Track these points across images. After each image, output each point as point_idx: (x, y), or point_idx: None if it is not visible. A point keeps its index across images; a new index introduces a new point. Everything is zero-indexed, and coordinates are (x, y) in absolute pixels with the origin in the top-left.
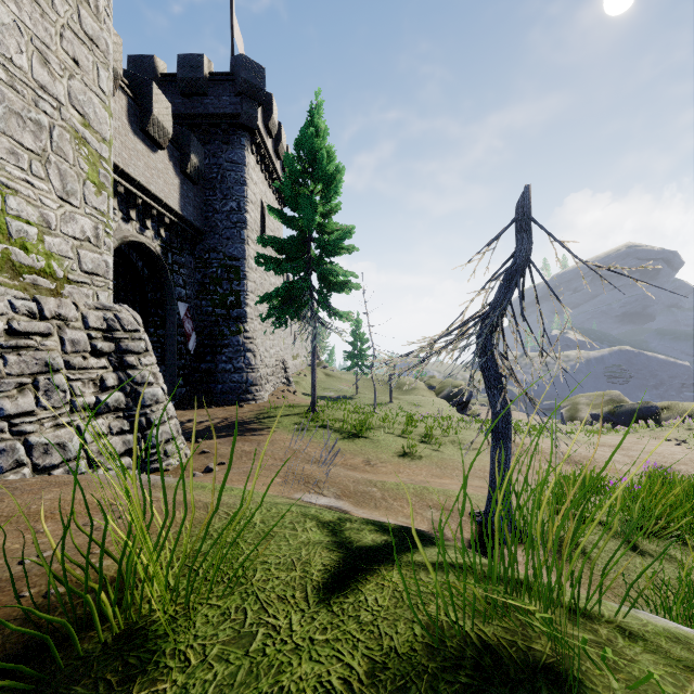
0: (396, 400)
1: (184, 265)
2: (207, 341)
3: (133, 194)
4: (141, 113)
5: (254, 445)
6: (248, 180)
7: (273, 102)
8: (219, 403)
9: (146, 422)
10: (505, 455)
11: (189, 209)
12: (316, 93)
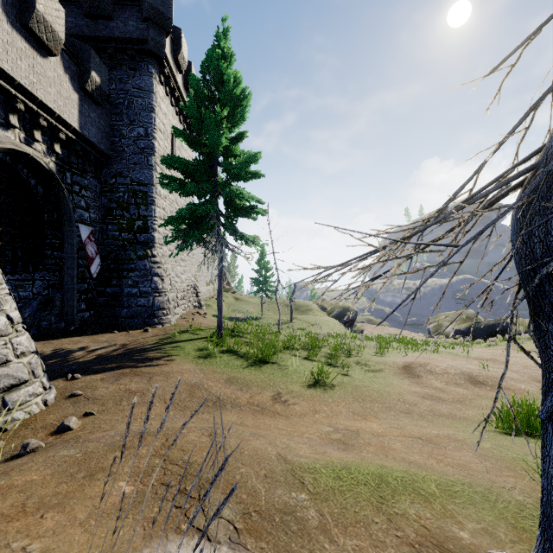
0: (296, 320)
1: (88, 187)
2: (113, 265)
3: (13, 96)
4: (22, 6)
5: (143, 380)
6: (156, 108)
7: (182, 37)
8: (124, 328)
9: None
10: None
11: (91, 130)
12: (222, 19)
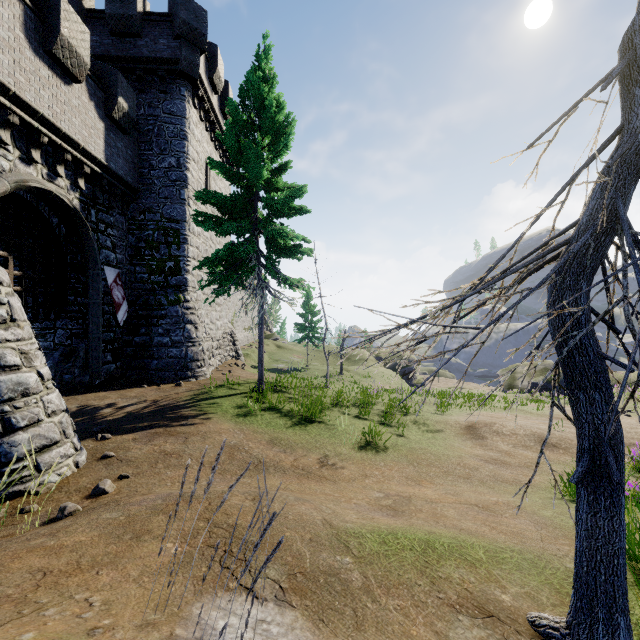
0: (346, 372)
1: (114, 225)
2: (142, 311)
3: (35, 129)
4: (45, 30)
5: (179, 441)
6: (189, 135)
7: (218, 54)
8: (154, 381)
9: (3, 424)
10: (618, 524)
11: (118, 161)
12: (263, 36)
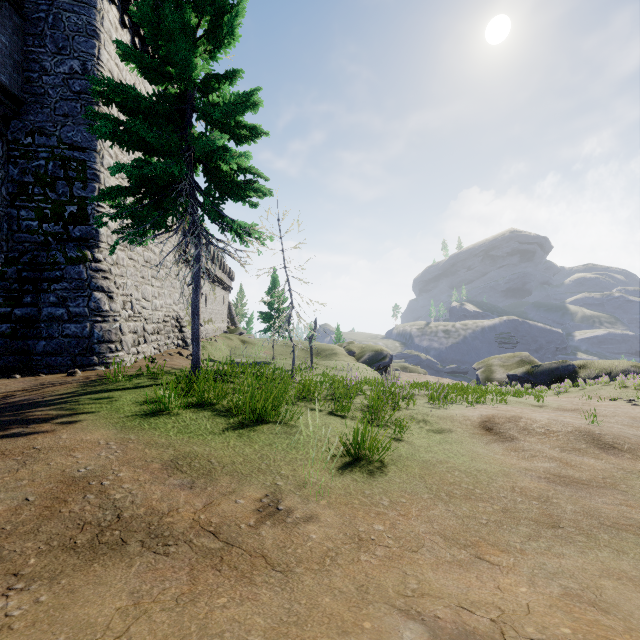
0: (317, 365)
1: None
2: (26, 272)
3: None
4: None
5: None
6: (103, 34)
7: None
8: (38, 371)
9: None
10: None
11: None
12: None
